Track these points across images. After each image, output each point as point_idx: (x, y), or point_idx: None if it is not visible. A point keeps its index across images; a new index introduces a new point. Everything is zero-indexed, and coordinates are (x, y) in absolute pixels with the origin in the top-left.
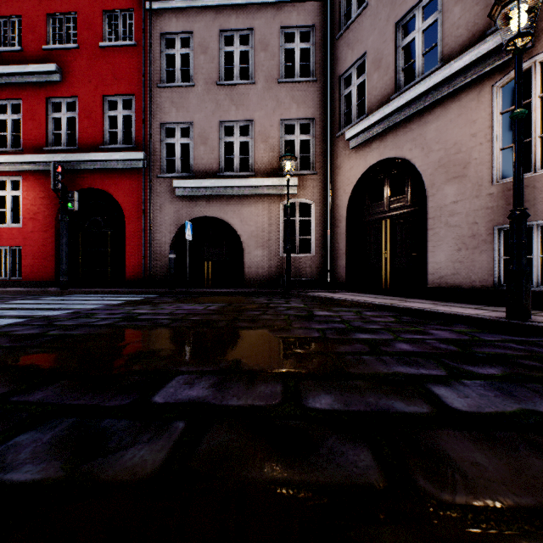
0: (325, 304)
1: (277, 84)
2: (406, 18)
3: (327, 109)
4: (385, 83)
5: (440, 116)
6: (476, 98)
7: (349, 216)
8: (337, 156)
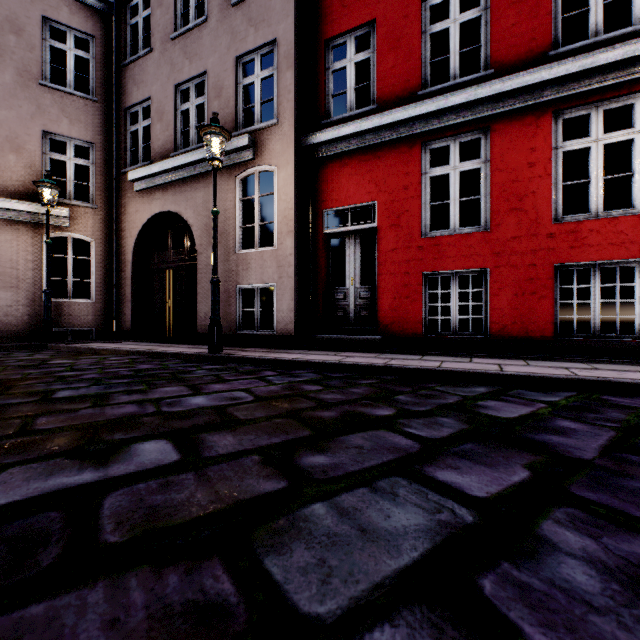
0: (81, 354)
1: (39, 85)
2: (184, 86)
3: (113, 139)
4: (167, 138)
5: (206, 187)
6: (227, 182)
7: (136, 262)
8: (123, 194)
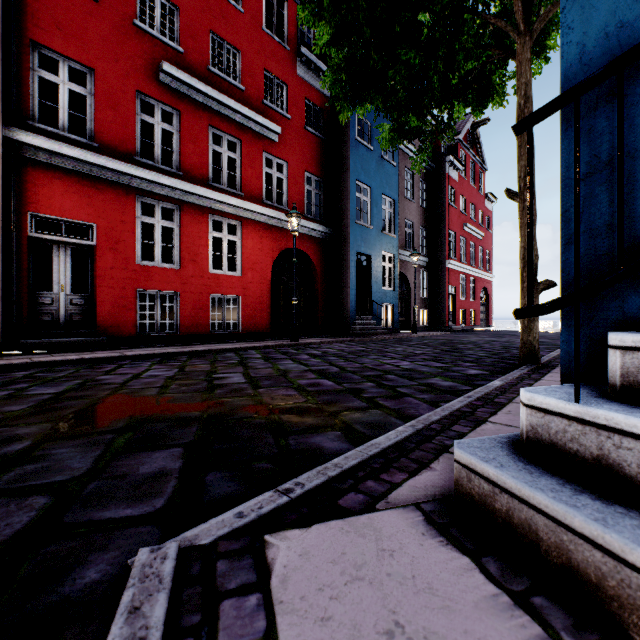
0: None
1: None
2: None
3: None
4: None
5: None
6: None
7: None
8: None
